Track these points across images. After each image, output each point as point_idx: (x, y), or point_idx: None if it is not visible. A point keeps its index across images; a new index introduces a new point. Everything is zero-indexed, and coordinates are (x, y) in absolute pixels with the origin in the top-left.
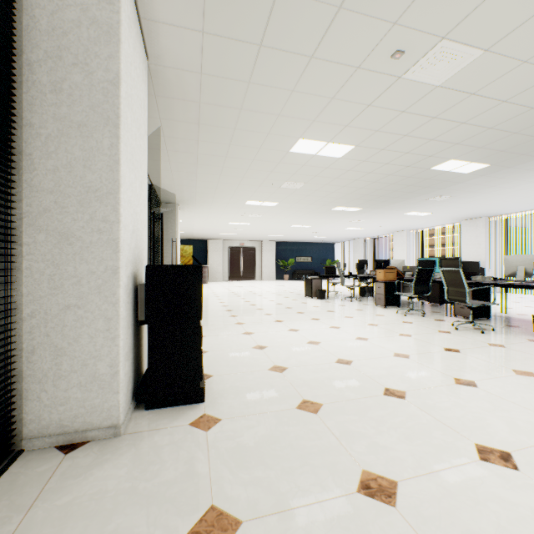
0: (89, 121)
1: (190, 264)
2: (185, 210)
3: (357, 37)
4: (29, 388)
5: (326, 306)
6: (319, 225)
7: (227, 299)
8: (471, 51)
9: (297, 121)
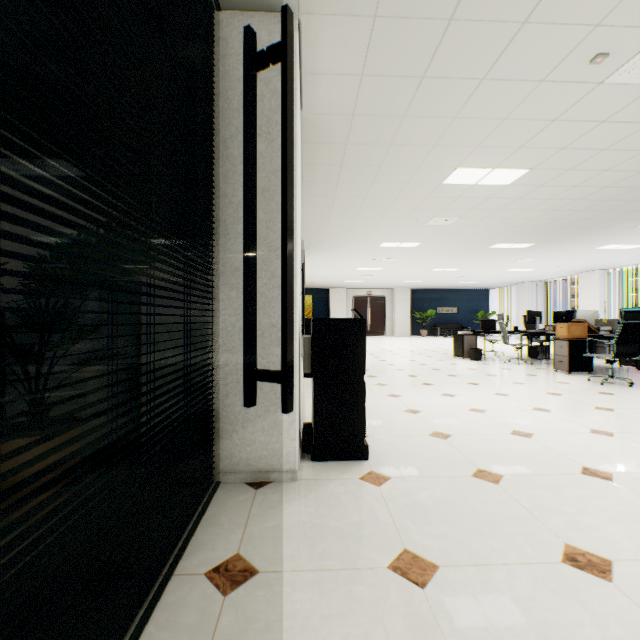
0: (271, 185)
1: (310, 316)
2: (310, 257)
3: (544, 49)
4: (224, 428)
5: (484, 369)
6: (469, 268)
7: None
8: None
9: (456, 149)
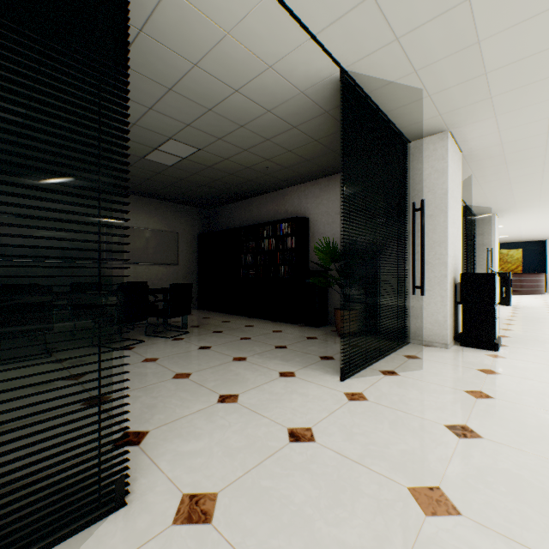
0: (434, 213)
1: (517, 270)
2: (504, 217)
3: None
4: (411, 320)
5: None
6: None
7: None
8: None
9: None
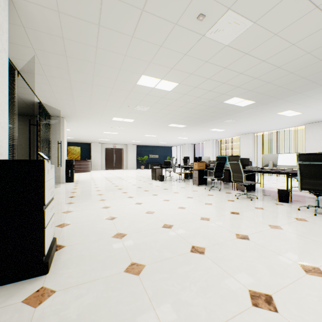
0: None
1: (79, 159)
2: (71, 122)
3: None
4: None
5: (164, 186)
6: (161, 135)
7: (100, 182)
8: (246, 21)
9: (139, 61)
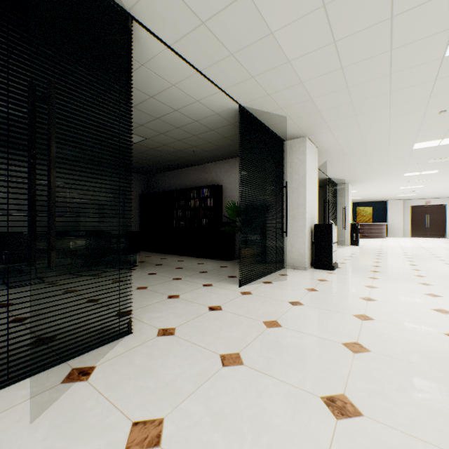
0: (298, 187)
1: (369, 222)
2: (355, 185)
3: (408, 118)
4: (286, 253)
5: None
6: None
7: (387, 248)
8: None
9: (403, 140)
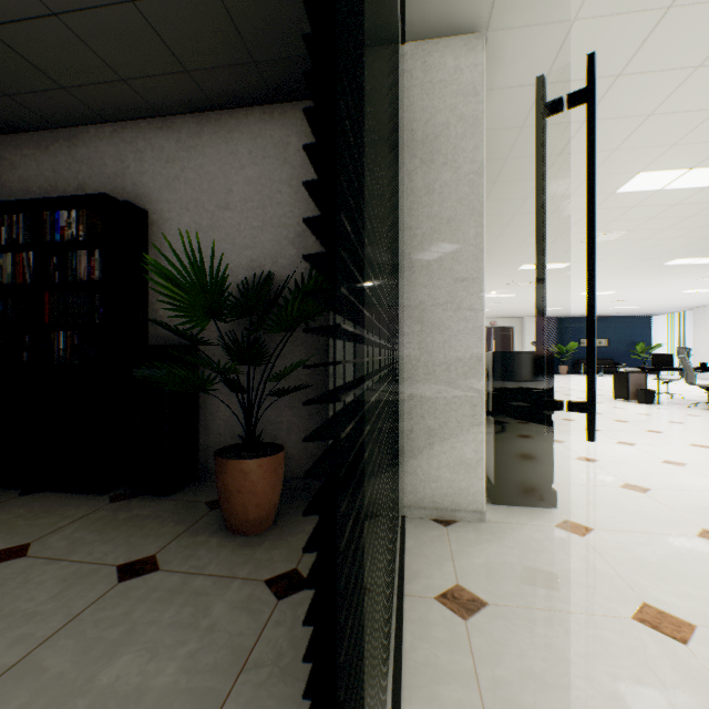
0: (456, 215)
1: None
2: None
3: None
4: (408, 462)
5: (663, 415)
6: (630, 290)
7: None
8: None
9: (643, 151)
